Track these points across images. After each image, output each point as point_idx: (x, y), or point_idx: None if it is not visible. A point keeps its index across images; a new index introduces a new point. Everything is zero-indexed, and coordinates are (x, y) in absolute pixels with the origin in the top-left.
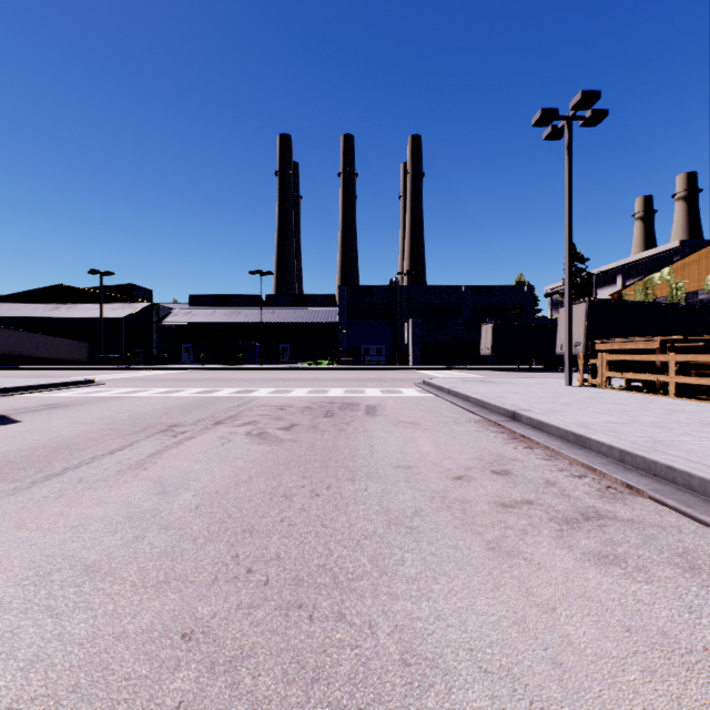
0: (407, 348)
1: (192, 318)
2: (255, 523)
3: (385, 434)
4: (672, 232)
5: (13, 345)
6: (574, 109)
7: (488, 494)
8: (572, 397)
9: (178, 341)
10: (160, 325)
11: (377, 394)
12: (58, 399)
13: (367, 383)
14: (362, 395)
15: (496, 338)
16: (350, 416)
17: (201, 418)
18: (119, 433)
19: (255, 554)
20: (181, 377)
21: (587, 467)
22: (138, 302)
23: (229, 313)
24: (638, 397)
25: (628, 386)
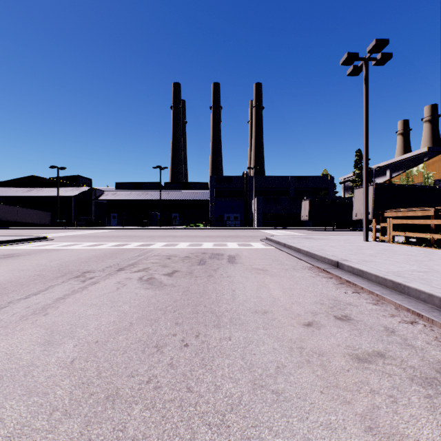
0: (254, 216)
1: (117, 197)
2: (121, 385)
3: (243, 279)
4: (422, 142)
5: (1, 214)
6: (369, 52)
7: (340, 344)
8: (373, 250)
9: (108, 211)
10: (96, 201)
11: (235, 247)
12: (15, 251)
13: (228, 239)
14: (225, 247)
15: (311, 209)
16: (216, 264)
17: (109, 266)
18: (43, 278)
19: (109, 439)
20: (106, 235)
21: (413, 313)
22: (82, 186)
23: (140, 194)
24: (419, 250)
25: (407, 241)
